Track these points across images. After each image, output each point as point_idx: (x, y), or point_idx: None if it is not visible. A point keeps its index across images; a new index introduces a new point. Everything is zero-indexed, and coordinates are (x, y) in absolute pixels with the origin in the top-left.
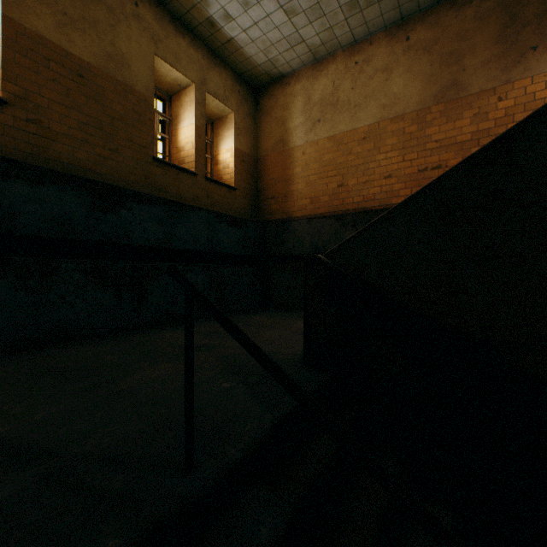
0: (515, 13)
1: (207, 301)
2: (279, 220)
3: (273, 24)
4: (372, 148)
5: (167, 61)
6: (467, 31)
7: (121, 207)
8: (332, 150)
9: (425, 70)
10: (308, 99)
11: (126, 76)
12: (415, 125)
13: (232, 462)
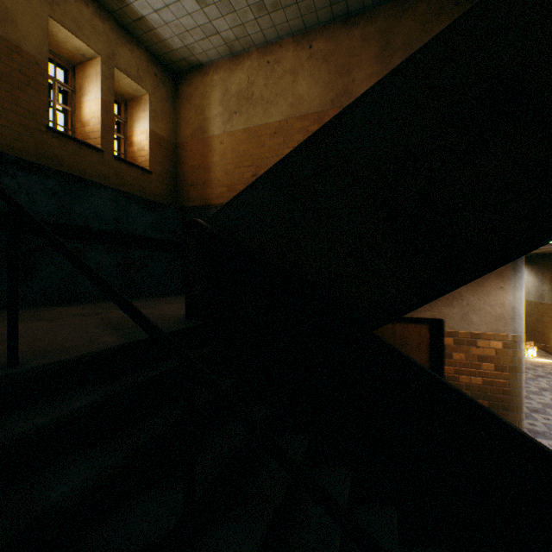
0: (389, 39)
1: (25, 212)
2: (198, 207)
3: (185, 10)
4: (282, 142)
5: (66, 27)
6: (356, 48)
7: (2, 173)
8: (248, 142)
9: (324, 77)
10: (225, 91)
11: (10, 33)
12: (317, 125)
13: (62, 362)
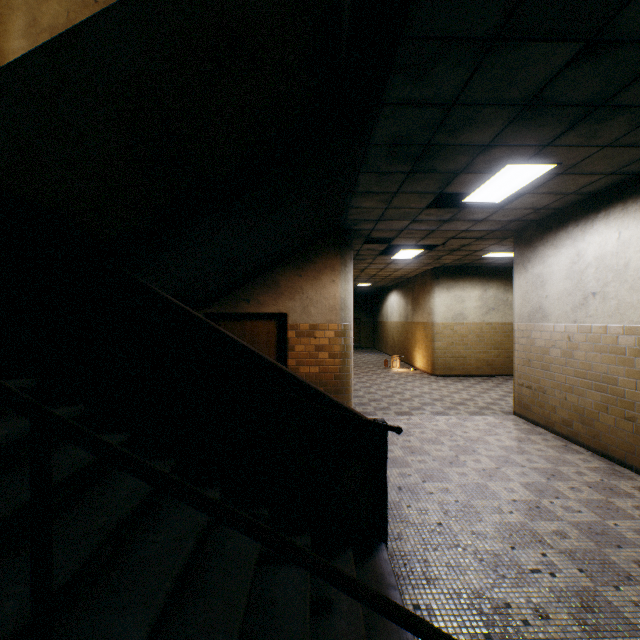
0: None
1: None
2: None
3: None
4: None
5: None
6: None
7: None
8: None
9: None
10: (33, 20)
11: None
12: None
13: None
